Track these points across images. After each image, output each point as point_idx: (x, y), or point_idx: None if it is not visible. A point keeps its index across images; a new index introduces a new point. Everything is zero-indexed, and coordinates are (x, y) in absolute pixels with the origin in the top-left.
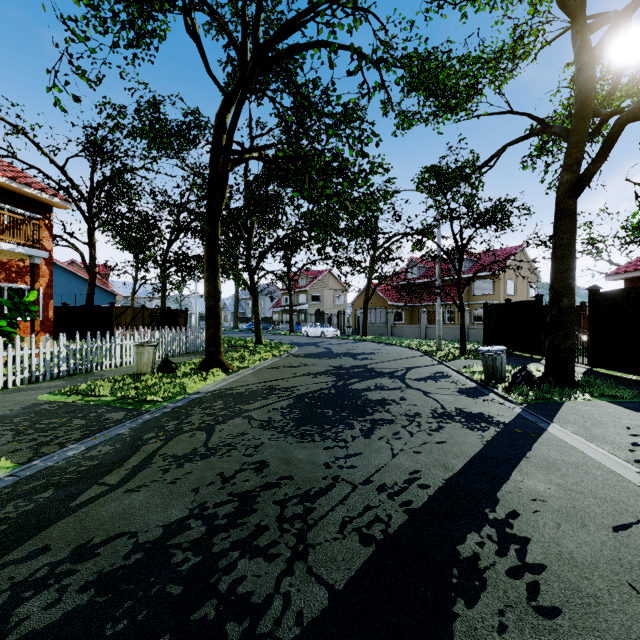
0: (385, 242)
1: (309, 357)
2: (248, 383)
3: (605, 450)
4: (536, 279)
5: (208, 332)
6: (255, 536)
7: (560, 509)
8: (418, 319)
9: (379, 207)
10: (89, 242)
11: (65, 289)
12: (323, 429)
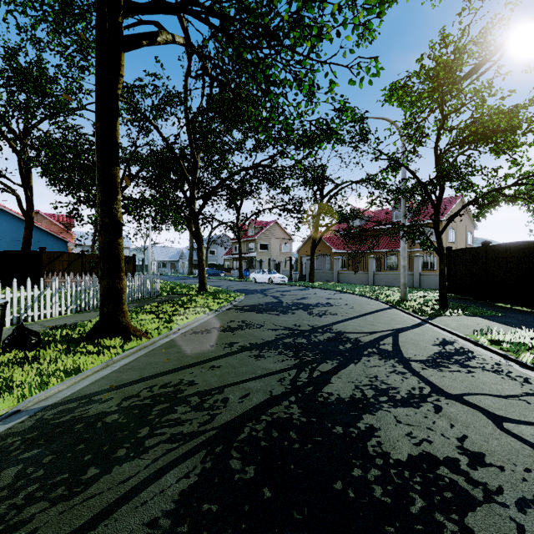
0: (332, 190)
1: (254, 311)
2: (141, 375)
3: None
4: (473, 228)
5: (102, 282)
6: None
7: None
8: (365, 265)
9: (361, 87)
10: (23, 183)
11: (14, 236)
12: None
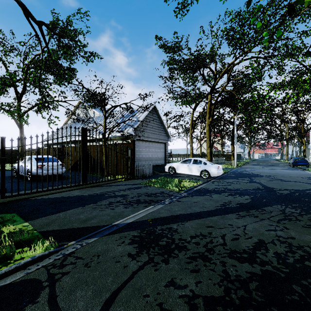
0: None
1: None
2: None
3: (141, 210)
4: None
5: None
6: (300, 215)
7: (202, 205)
8: None
9: None
10: None
11: None
12: (310, 259)
